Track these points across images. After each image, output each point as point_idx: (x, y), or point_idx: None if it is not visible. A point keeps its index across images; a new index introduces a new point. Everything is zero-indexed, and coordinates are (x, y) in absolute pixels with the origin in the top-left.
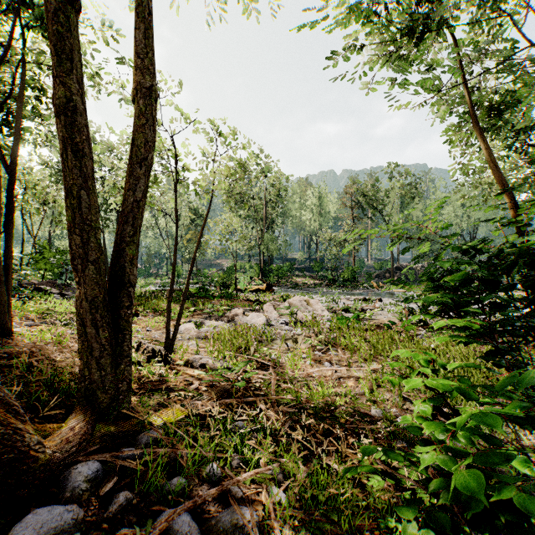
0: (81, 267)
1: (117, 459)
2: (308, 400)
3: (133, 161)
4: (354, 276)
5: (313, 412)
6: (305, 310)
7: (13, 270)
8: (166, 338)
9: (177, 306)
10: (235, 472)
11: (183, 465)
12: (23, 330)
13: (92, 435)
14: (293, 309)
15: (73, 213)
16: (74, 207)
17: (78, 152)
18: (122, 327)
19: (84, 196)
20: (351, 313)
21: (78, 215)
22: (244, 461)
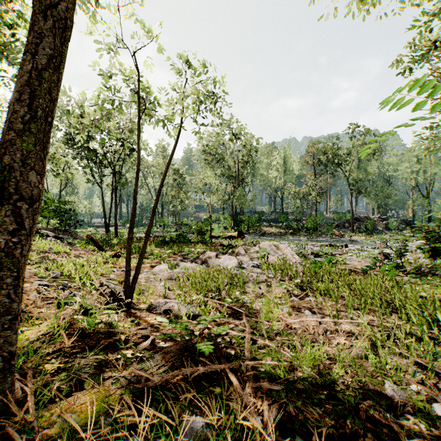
0: None
1: None
2: (292, 365)
3: (34, 11)
4: (316, 225)
5: (303, 388)
6: (275, 254)
7: None
8: (126, 280)
9: (158, 249)
10: None
11: None
12: None
13: None
14: (264, 253)
15: None
16: None
17: None
18: None
19: None
20: (320, 258)
21: None
22: None
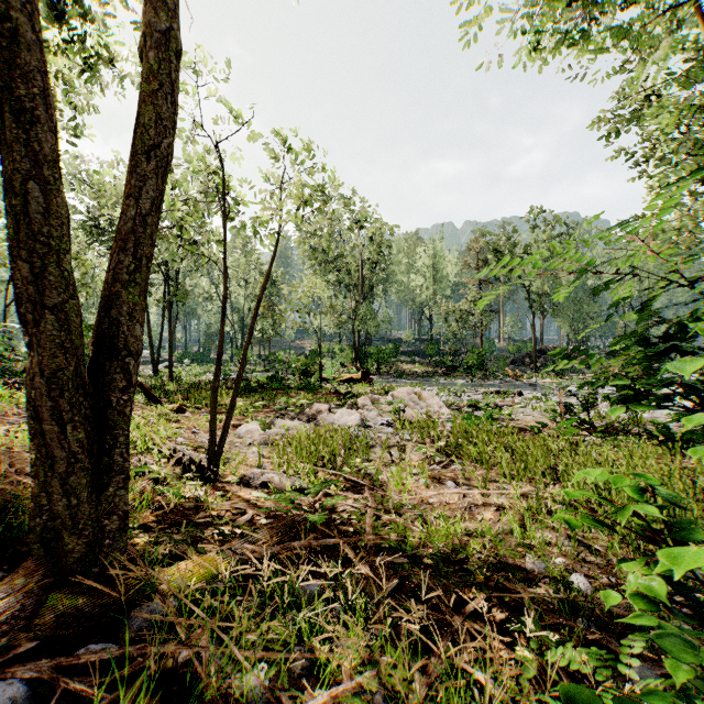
0: (33, 317)
1: (62, 674)
2: (423, 542)
3: (136, 150)
4: (481, 361)
5: (432, 563)
6: (416, 406)
7: (8, 346)
8: (210, 444)
9: (240, 400)
10: (295, 690)
11: (200, 675)
12: (2, 429)
13: (39, 616)
14: (399, 405)
15: (17, 222)
16: (18, 212)
17: (24, 114)
18: (112, 422)
19: (34, 193)
20: (480, 411)
21: (26, 225)
22: (315, 663)
